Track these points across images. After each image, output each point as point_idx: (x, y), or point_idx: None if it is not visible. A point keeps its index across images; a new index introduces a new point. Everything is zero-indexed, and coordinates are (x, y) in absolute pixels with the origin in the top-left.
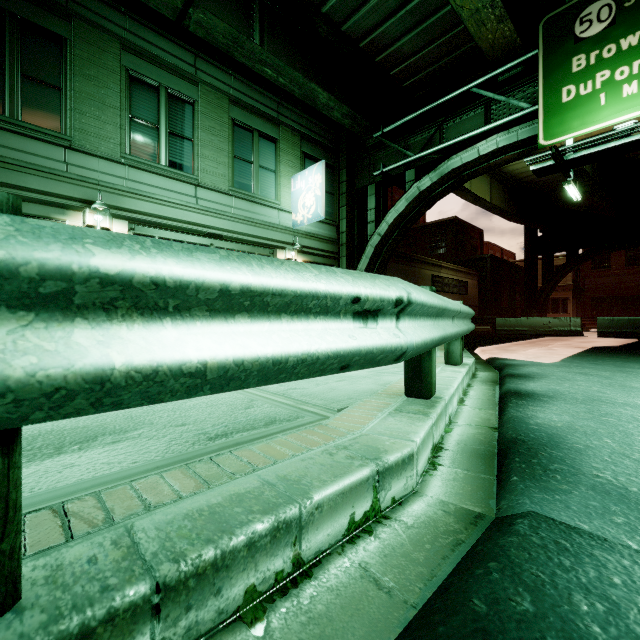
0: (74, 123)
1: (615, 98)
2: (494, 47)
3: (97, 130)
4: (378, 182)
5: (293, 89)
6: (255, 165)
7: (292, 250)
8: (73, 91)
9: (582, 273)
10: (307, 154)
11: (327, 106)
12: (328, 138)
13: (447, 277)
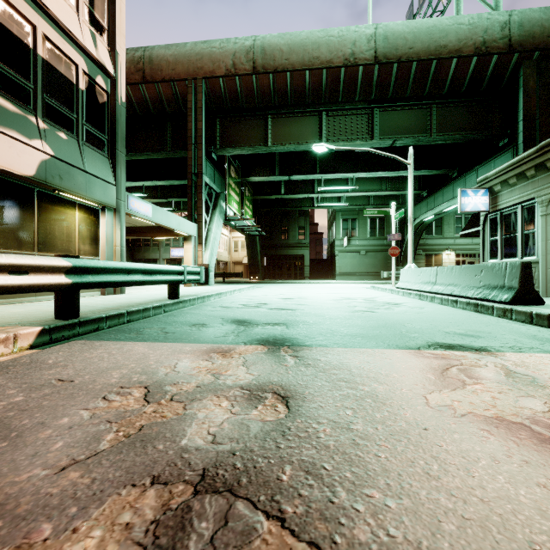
0: (443, 232)
1: None
2: None
3: (448, 232)
4: None
5: None
6: None
7: None
8: (443, 225)
9: None
10: None
11: None
12: None
13: None
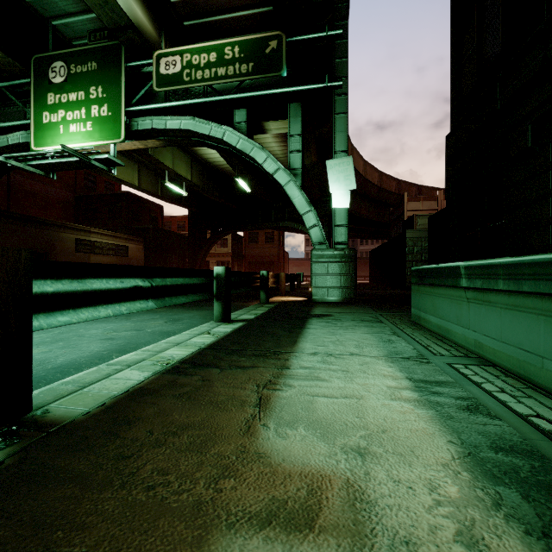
0: None
1: (67, 131)
2: None
3: None
4: None
5: None
6: None
7: None
8: None
9: (244, 245)
10: None
11: None
12: None
13: (99, 241)
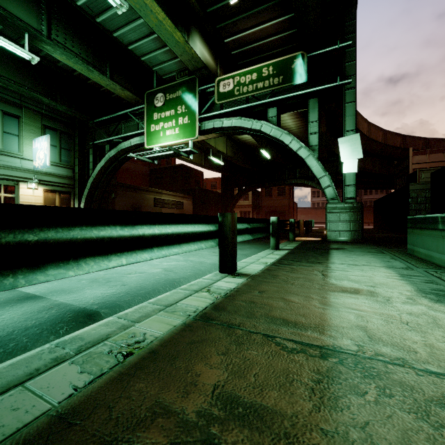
0: None
1: (164, 135)
2: (129, 98)
3: None
4: (95, 148)
5: (22, 93)
6: (0, 131)
7: (33, 183)
8: None
9: (261, 198)
10: (47, 126)
11: (51, 104)
12: (66, 117)
13: (167, 199)
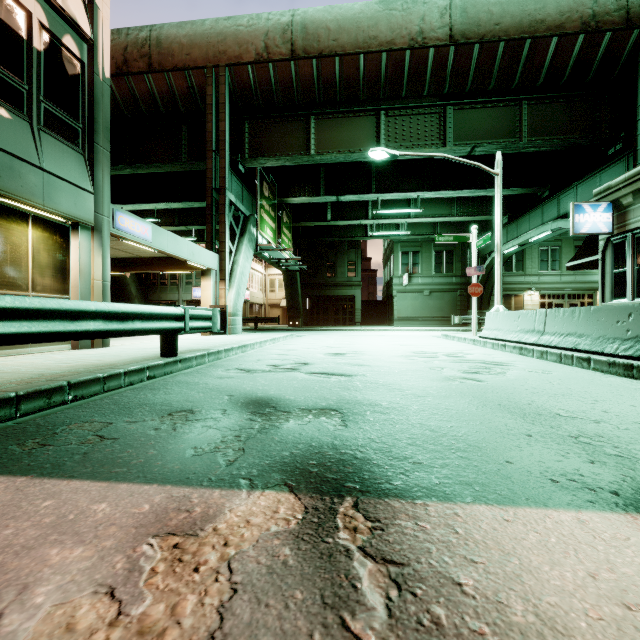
0: (525, 268)
1: None
2: None
3: (530, 268)
4: None
5: None
6: None
7: None
8: (525, 260)
9: None
10: None
11: None
12: None
13: None
